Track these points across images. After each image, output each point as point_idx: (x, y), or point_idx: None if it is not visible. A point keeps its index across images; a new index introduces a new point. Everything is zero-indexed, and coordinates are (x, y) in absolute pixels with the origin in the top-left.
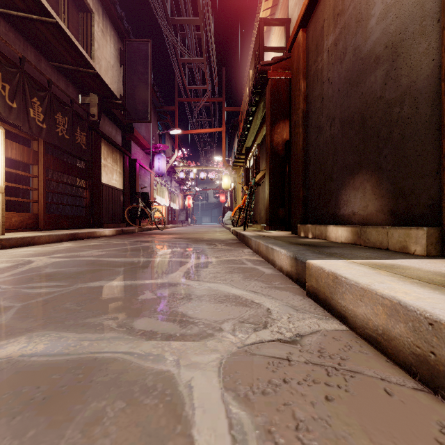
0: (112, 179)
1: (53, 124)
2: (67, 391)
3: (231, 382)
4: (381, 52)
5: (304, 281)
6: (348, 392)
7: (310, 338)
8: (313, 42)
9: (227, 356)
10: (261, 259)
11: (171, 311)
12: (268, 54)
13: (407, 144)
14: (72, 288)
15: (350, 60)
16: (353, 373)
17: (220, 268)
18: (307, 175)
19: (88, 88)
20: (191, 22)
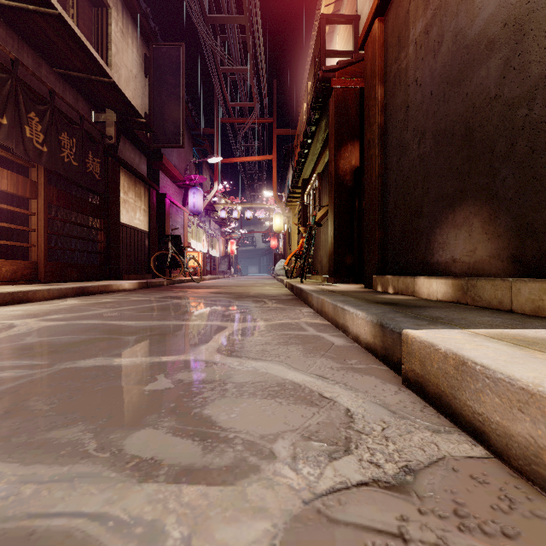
0: (134, 219)
1: (57, 146)
2: None
3: None
4: (497, 33)
5: (397, 361)
6: None
7: (430, 477)
8: (394, 34)
9: (284, 526)
10: (327, 322)
11: (192, 415)
12: (330, 62)
13: (539, 160)
14: (51, 369)
15: (449, 51)
16: None
17: (270, 337)
18: (386, 210)
19: (103, 103)
20: (234, 21)
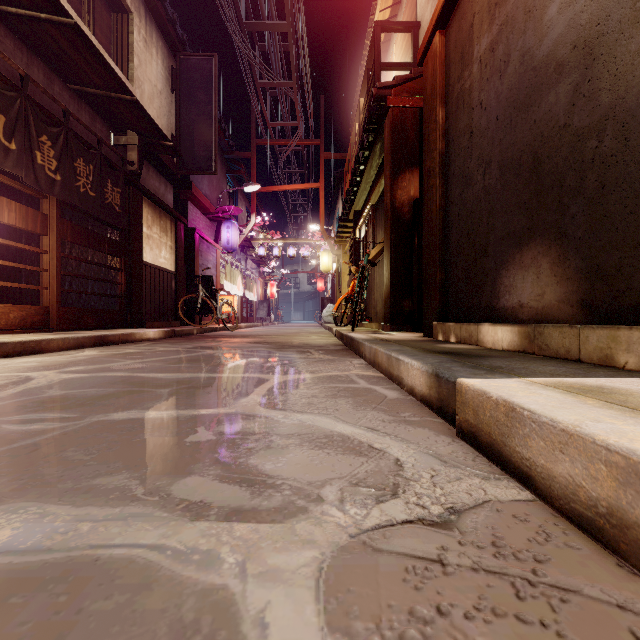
0: (159, 257)
1: (72, 174)
2: (30, 634)
3: (339, 614)
4: (566, 56)
5: (452, 413)
6: (564, 638)
7: (474, 516)
8: (457, 49)
9: (332, 554)
10: (380, 374)
11: (237, 465)
12: (386, 75)
13: (609, 196)
14: (83, 422)
15: (516, 72)
16: (564, 593)
17: (317, 390)
18: (448, 249)
19: (124, 123)
20: (275, 28)
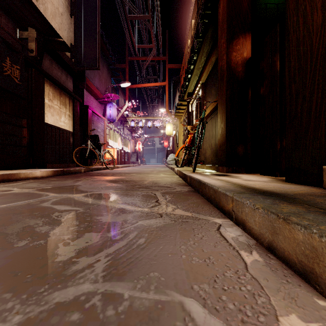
0: (59, 121)
1: None
2: None
3: None
4: None
5: None
6: None
7: None
8: None
9: None
10: None
11: None
12: None
13: None
14: None
15: None
16: None
17: None
18: None
19: (26, 22)
20: None
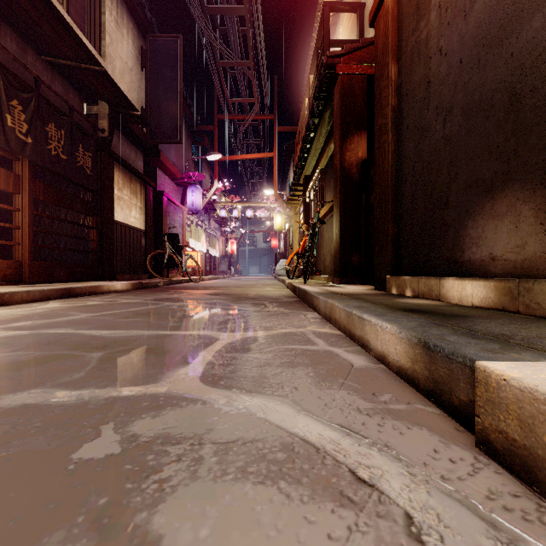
0: (129, 216)
1: (43, 138)
2: None
3: None
4: None
5: (459, 404)
6: None
7: None
8: (412, 2)
9: None
10: (338, 331)
11: (127, 535)
12: None
13: None
14: None
15: (486, 6)
16: None
17: (271, 354)
18: (400, 203)
19: (96, 94)
20: (234, 12)
